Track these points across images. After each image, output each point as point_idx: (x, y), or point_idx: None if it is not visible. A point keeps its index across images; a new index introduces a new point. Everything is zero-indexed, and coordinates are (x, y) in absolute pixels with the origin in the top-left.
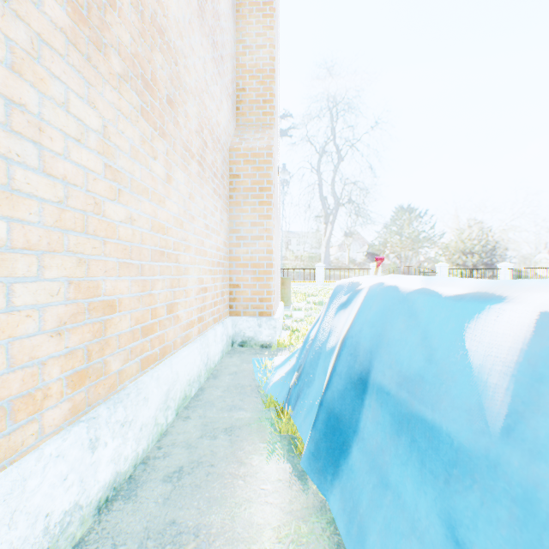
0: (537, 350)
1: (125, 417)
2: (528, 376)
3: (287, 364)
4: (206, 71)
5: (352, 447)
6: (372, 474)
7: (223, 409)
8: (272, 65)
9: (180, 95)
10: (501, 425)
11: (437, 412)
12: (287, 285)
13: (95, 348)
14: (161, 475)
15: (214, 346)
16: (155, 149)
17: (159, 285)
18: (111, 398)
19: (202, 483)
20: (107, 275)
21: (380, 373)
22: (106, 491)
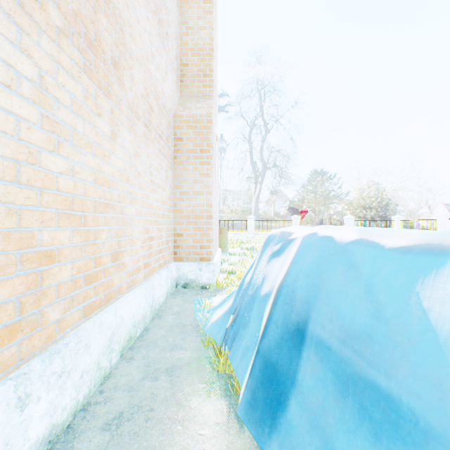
0: None
1: (63, 367)
2: None
3: (224, 306)
4: (152, 43)
5: (290, 399)
6: (314, 435)
7: (165, 349)
8: (211, 45)
9: (126, 60)
10: None
11: (393, 380)
12: (224, 233)
13: (29, 300)
14: (100, 423)
15: (159, 289)
16: (100, 106)
17: (103, 235)
18: (48, 349)
19: (140, 430)
20: (44, 226)
21: (319, 325)
22: (39, 446)
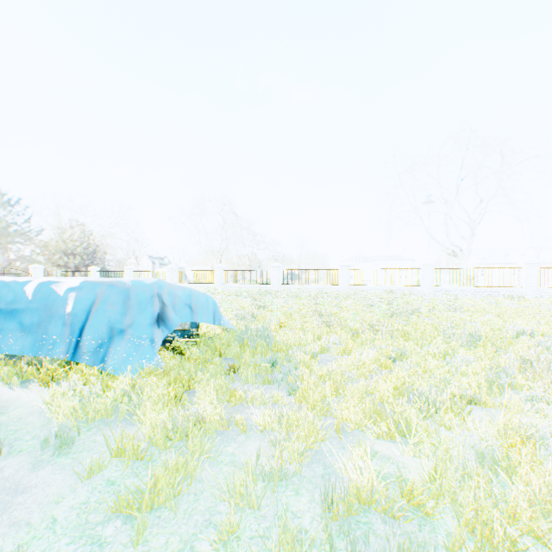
0: (37, 288)
1: None
2: (36, 292)
3: None
4: None
5: None
6: None
7: None
8: None
9: None
10: (31, 301)
11: (19, 306)
12: None
13: None
14: None
15: None
16: None
17: None
18: None
19: None
20: None
21: None
22: None
